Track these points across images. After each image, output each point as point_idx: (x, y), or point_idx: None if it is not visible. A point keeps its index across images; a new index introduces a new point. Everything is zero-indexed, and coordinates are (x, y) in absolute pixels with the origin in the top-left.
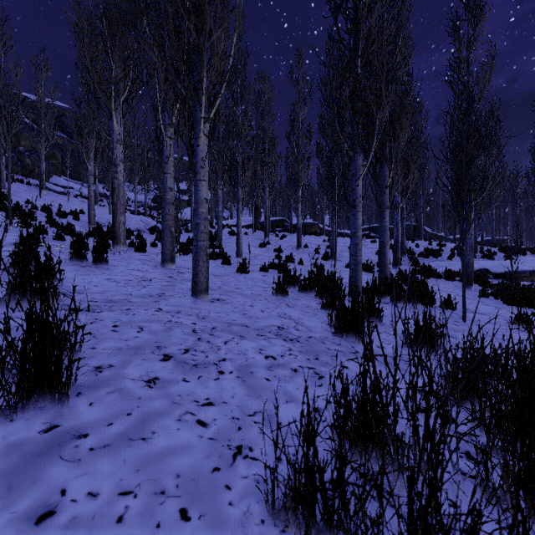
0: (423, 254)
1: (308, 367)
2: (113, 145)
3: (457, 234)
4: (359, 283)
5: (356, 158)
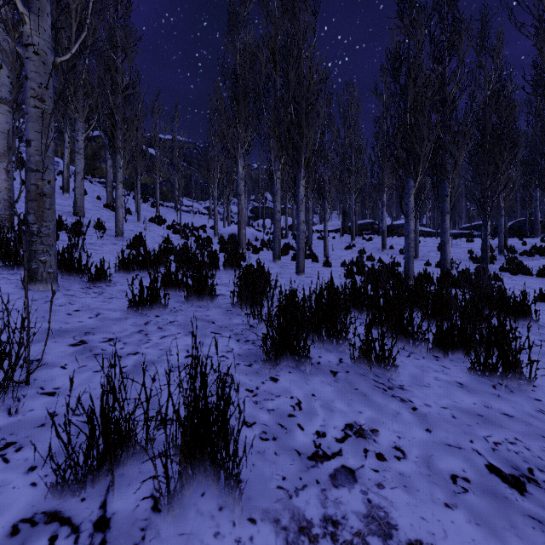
0: (526, 252)
1: None
2: (239, 182)
3: None
4: (410, 272)
5: (408, 181)
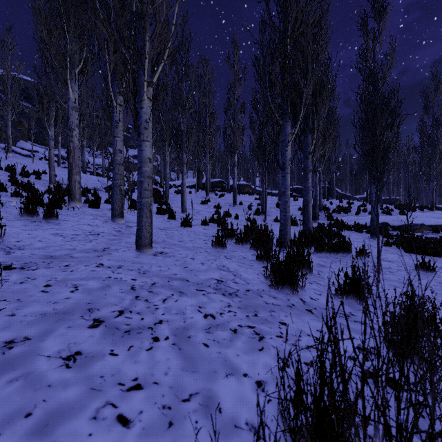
0: (336, 210)
1: (248, 326)
2: (68, 111)
3: (361, 194)
4: (288, 236)
5: (285, 126)
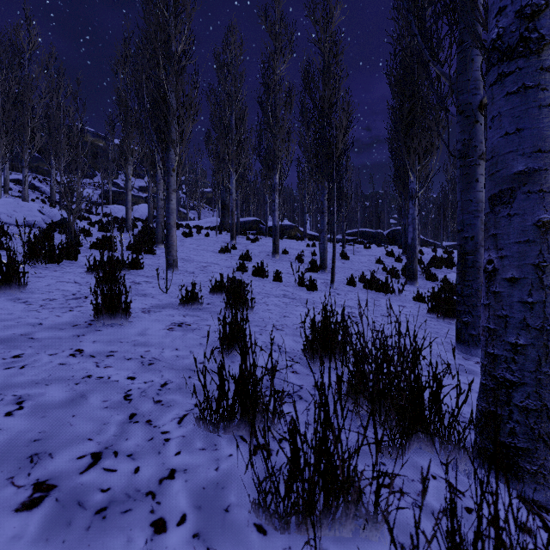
0: (434, 263)
1: None
2: None
3: (445, 241)
4: None
5: None
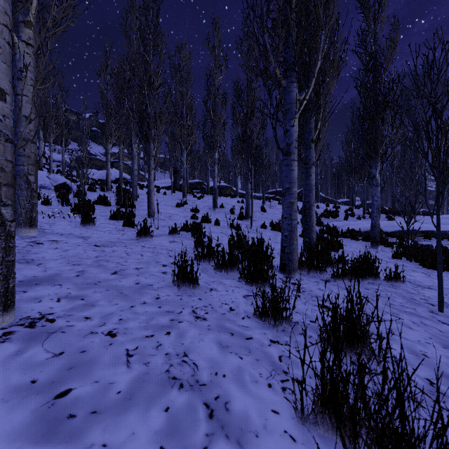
0: (324, 215)
1: None
2: None
3: (342, 198)
4: (294, 256)
5: (291, 89)
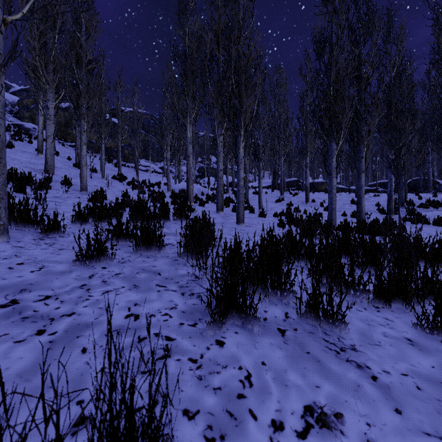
0: (423, 205)
1: None
2: (187, 145)
3: None
4: (333, 221)
5: (331, 145)
